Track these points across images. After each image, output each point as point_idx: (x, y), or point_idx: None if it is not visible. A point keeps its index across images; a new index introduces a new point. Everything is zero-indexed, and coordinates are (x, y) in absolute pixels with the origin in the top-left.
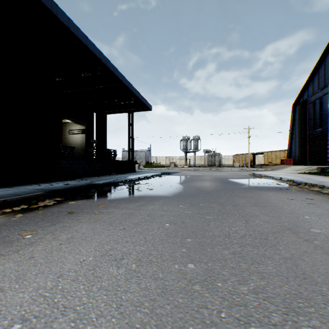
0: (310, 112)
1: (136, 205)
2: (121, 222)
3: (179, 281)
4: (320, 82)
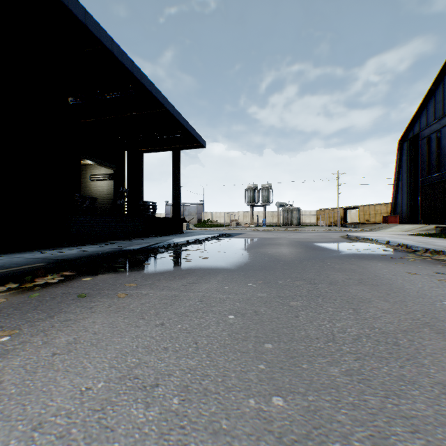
0: (423, 151)
1: (183, 284)
2: (158, 313)
3: (259, 439)
4: (437, 110)
